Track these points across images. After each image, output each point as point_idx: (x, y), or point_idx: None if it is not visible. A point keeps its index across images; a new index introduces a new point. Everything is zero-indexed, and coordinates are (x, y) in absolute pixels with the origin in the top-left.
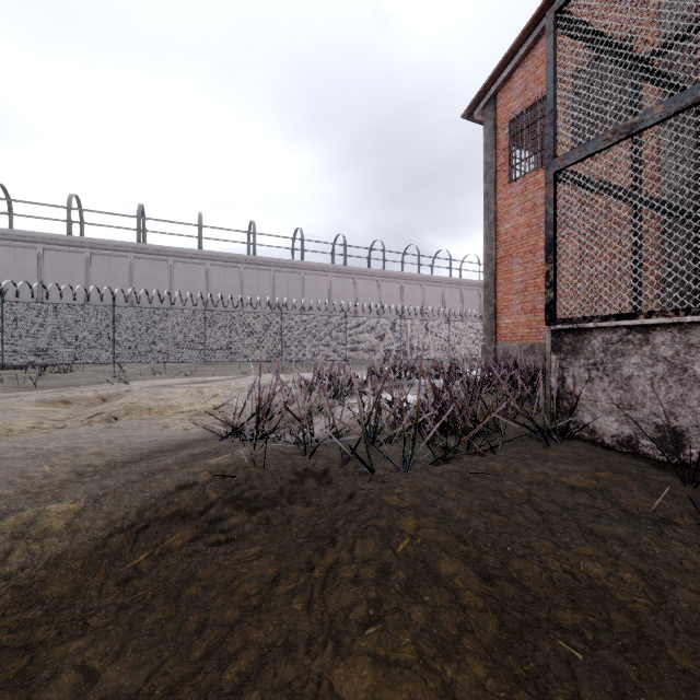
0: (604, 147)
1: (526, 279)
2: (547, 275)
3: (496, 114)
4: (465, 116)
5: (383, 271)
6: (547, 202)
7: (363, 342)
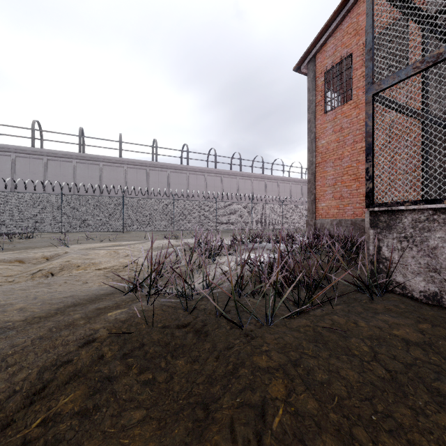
0: (414, 73)
1: (336, 177)
2: (367, 170)
3: (315, 68)
4: (295, 69)
5: (240, 172)
6: (367, 117)
7: (227, 218)
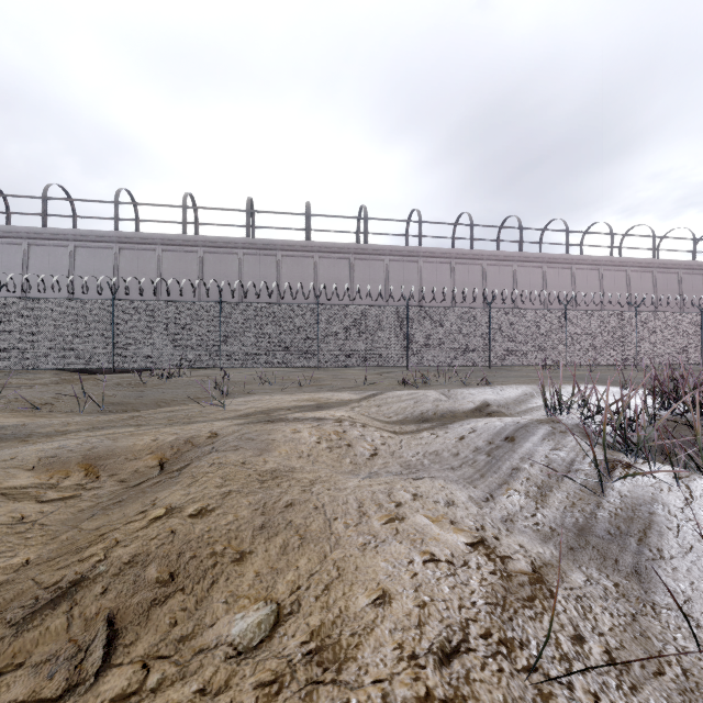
0: None
1: None
2: None
3: None
4: None
5: (520, 254)
6: None
7: (513, 342)
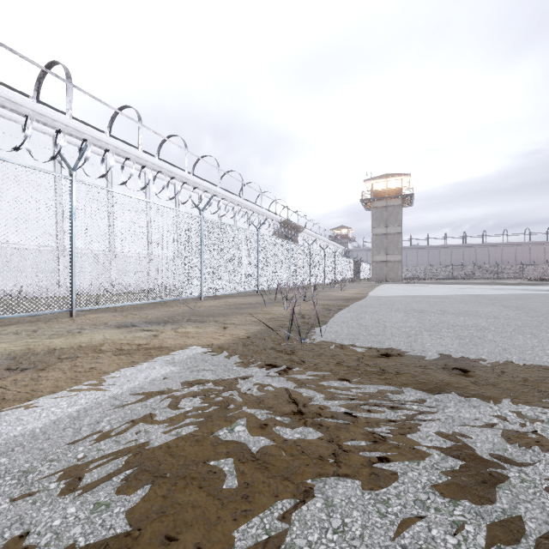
0: None
1: None
2: None
3: None
4: None
5: None
6: None
7: None
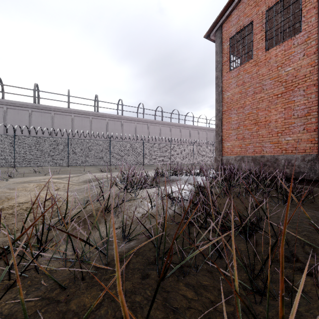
0: None
1: (239, 122)
2: None
3: (222, 35)
4: (205, 36)
5: (162, 121)
6: None
7: (152, 156)
